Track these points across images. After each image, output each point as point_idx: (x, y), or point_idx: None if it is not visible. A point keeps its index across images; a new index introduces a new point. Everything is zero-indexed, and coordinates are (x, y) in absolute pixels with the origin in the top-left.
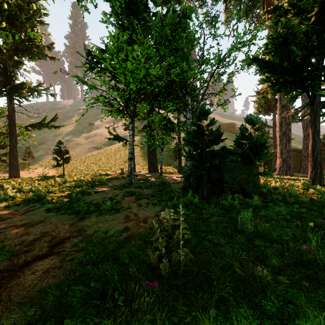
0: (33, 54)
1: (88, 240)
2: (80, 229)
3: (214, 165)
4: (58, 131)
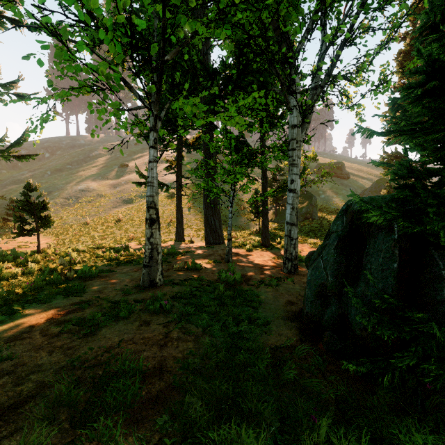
0: None
1: None
2: None
3: None
4: (74, 176)
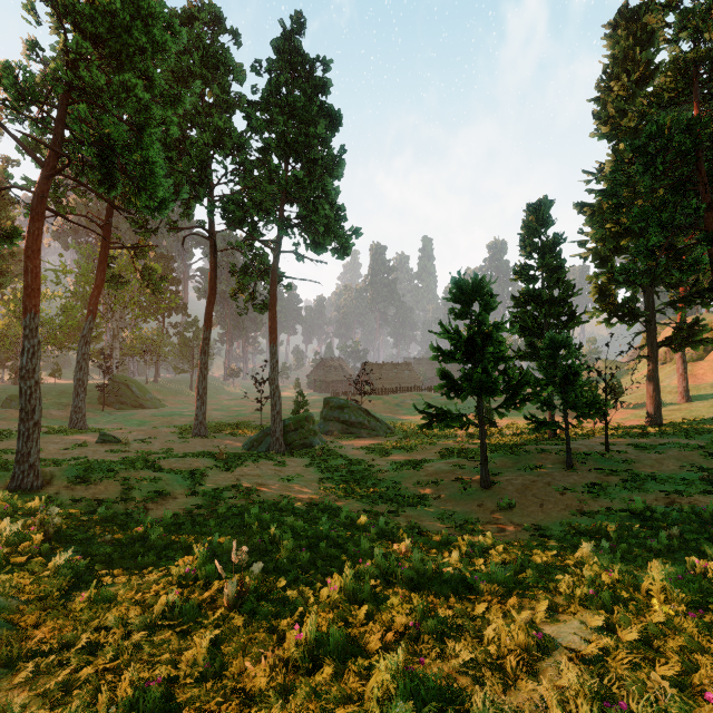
0: None
1: None
2: None
3: None
4: None
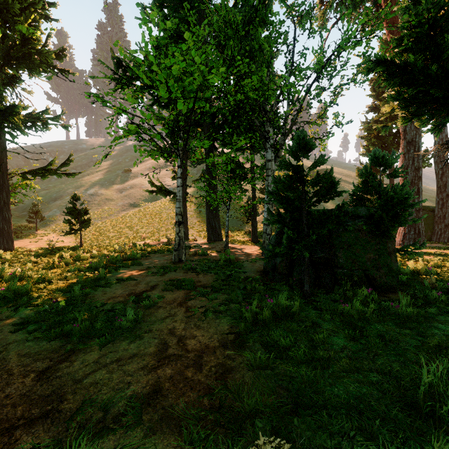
0: (34, 64)
1: (51, 446)
2: (54, 392)
3: (320, 236)
4: (80, 181)
